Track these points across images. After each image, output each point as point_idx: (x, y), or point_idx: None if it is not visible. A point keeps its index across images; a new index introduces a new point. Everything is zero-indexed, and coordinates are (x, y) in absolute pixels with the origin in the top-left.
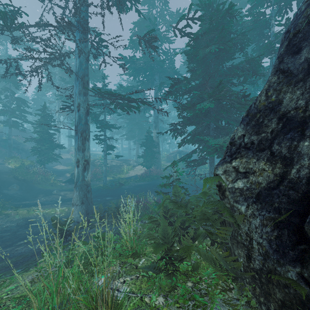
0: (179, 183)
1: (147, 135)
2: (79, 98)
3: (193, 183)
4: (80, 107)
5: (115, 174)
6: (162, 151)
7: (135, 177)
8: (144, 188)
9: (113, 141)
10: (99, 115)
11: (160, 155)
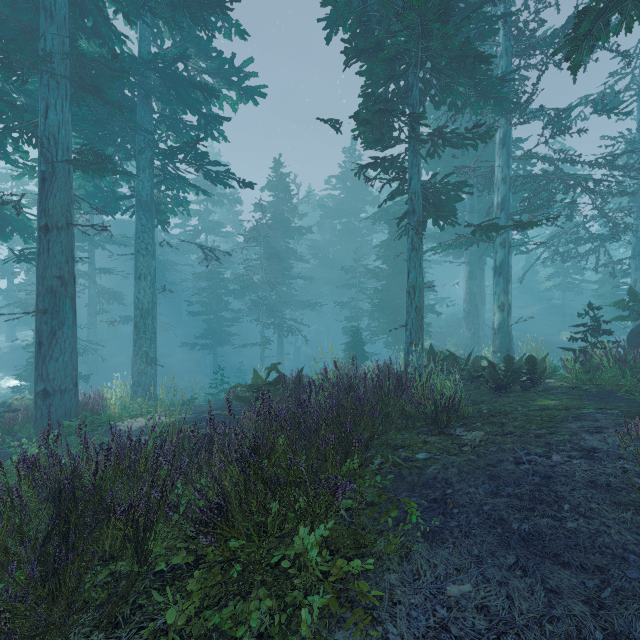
0: None
1: None
2: (635, 274)
3: None
4: (636, 283)
5: None
6: None
7: None
8: None
9: None
10: None
11: None
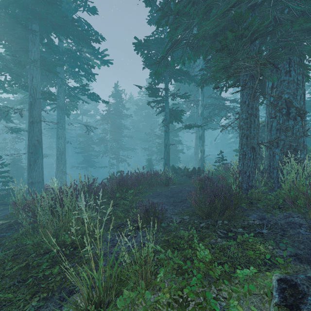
0: None
1: None
2: None
3: None
4: None
5: None
6: None
7: None
8: None
9: None
10: None
11: None
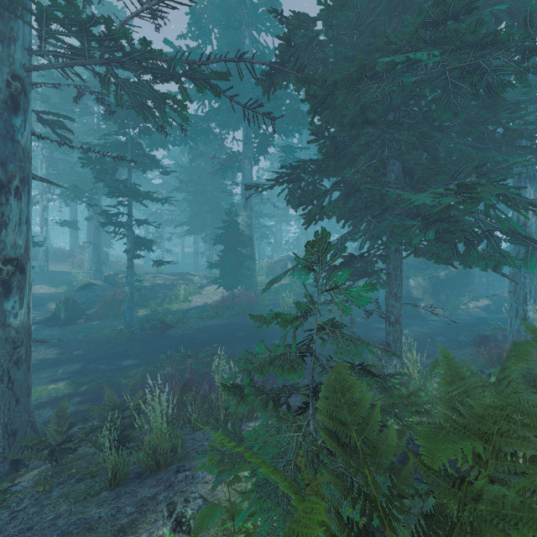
0: (357, 356)
1: (228, 220)
2: None
3: (325, 320)
4: None
5: (159, 303)
6: (258, 258)
7: (202, 308)
8: (219, 333)
9: (163, 237)
10: (113, 168)
11: (254, 262)
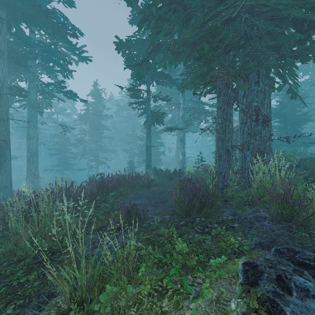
0: None
1: None
2: None
3: None
4: None
5: None
6: None
7: None
8: None
9: None
10: None
11: None
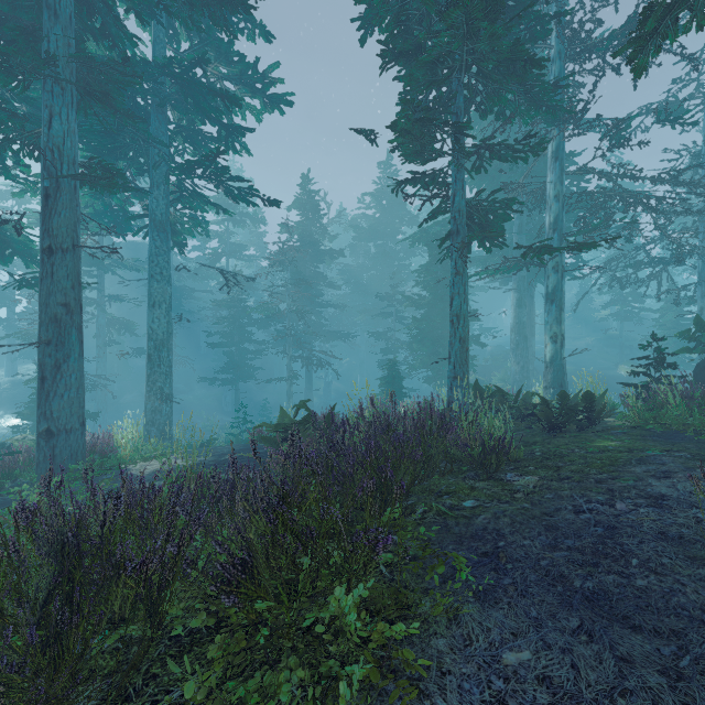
0: None
1: None
2: (701, 301)
3: None
4: (703, 311)
5: None
6: None
7: None
8: None
9: None
10: None
11: None
